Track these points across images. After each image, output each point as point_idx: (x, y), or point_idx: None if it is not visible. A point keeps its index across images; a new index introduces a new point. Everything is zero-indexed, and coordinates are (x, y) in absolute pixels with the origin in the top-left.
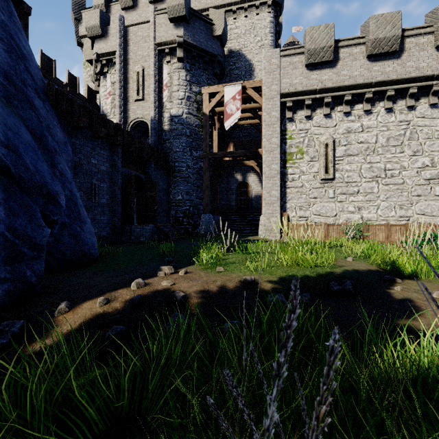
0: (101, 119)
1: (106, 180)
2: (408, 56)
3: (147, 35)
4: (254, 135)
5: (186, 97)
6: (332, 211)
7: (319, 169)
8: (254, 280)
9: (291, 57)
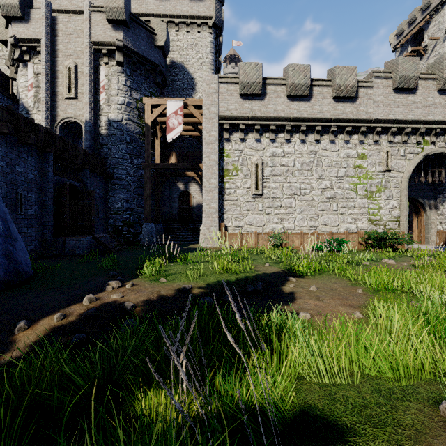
0: (28, 123)
1: (34, 190)
2: (315, 101)
3: (81, 29)
4: (196, 147)
5: (126, 102)
6: (261, 222)
7: (251, 185)
8: (191, 287)
9: (228, 85)
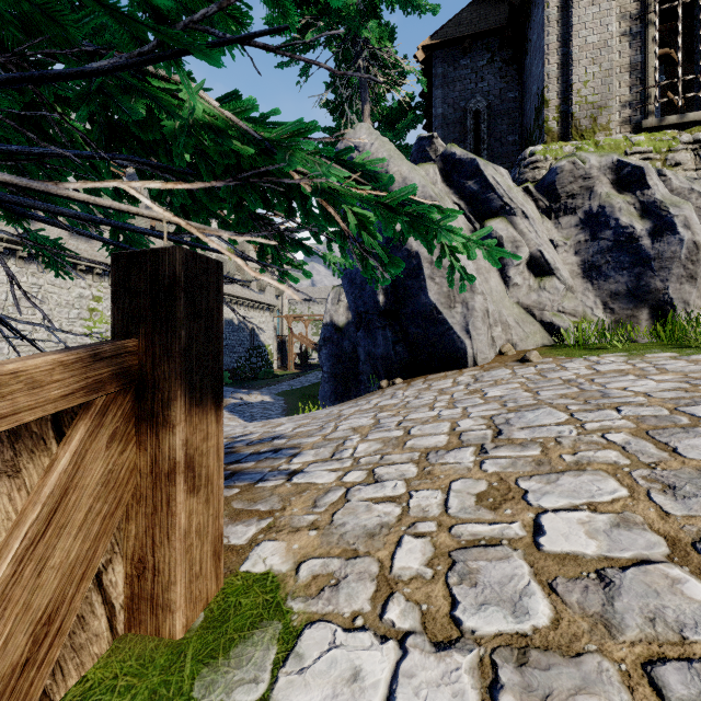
0: None
1: None
2: (41, 226)
3: None
4: None
5: None
6: None
7: None
8: None
9: None
